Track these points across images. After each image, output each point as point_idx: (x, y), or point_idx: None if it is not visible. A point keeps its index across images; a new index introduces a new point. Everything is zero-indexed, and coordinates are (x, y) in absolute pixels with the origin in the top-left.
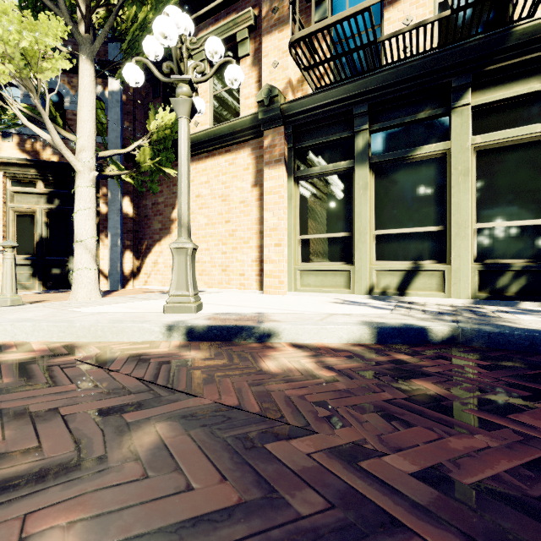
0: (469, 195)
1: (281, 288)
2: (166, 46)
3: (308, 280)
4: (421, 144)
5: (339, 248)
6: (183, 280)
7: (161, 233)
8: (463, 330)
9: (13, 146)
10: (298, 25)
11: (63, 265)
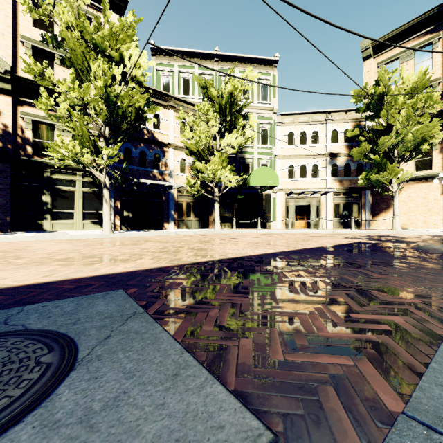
0: None
1: None
2: None
3: None
4: None
5: None
6: None
7: (386, 209)
8: None
9: (336, 183)
10: None
11: (348, 221)
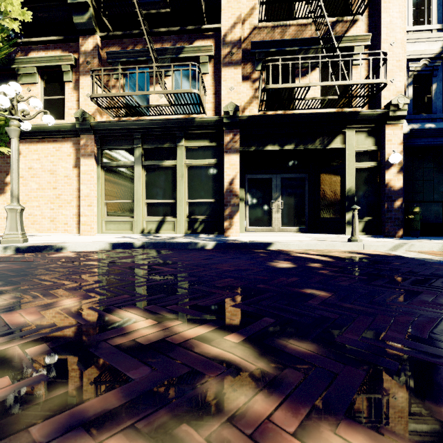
0: (184, 187)
1: (92, 232)
2: (3, 108)
3: (110, 226)
4: (166, 159)
5: (128, 209)
6: (15, 226)
7: None
8: (146, 243)
9: None
10: (98, 85)
11: None
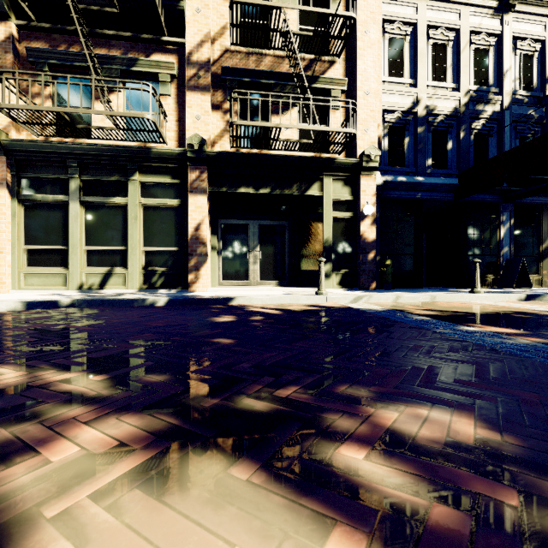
0: (138, 231)
1: (3, 288)
2: None
3: (32, 281)
4: (114, 196)
5: (60, 257)
6: None
7: None
8: (78, 301)
9: None
10: (12, 91)
11: None
